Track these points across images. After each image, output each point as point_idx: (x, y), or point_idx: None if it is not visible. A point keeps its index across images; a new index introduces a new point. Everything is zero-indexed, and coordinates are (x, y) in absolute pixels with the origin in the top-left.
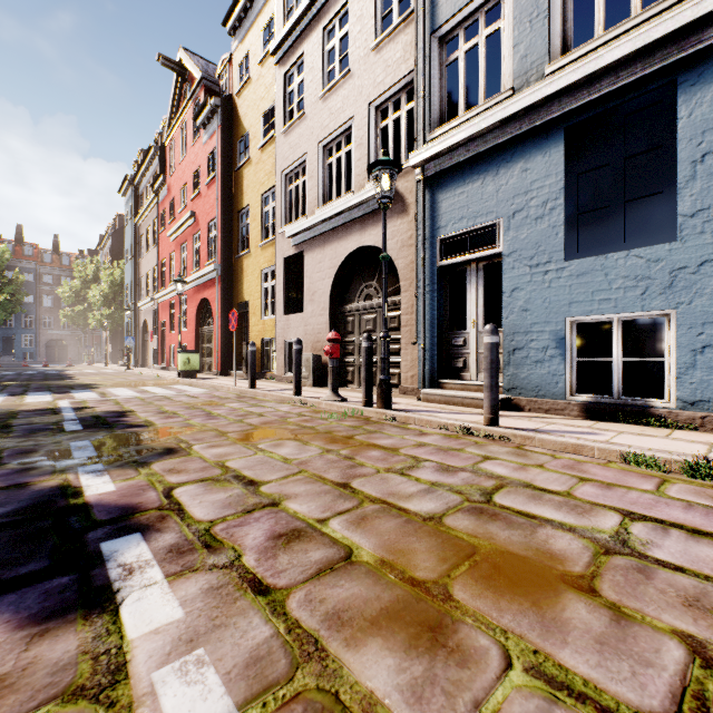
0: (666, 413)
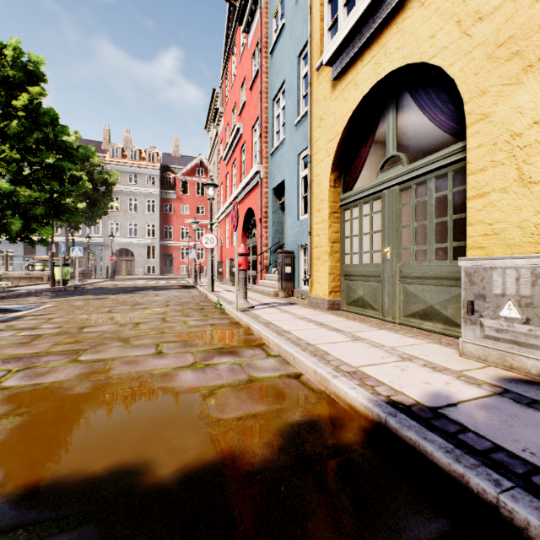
0: None
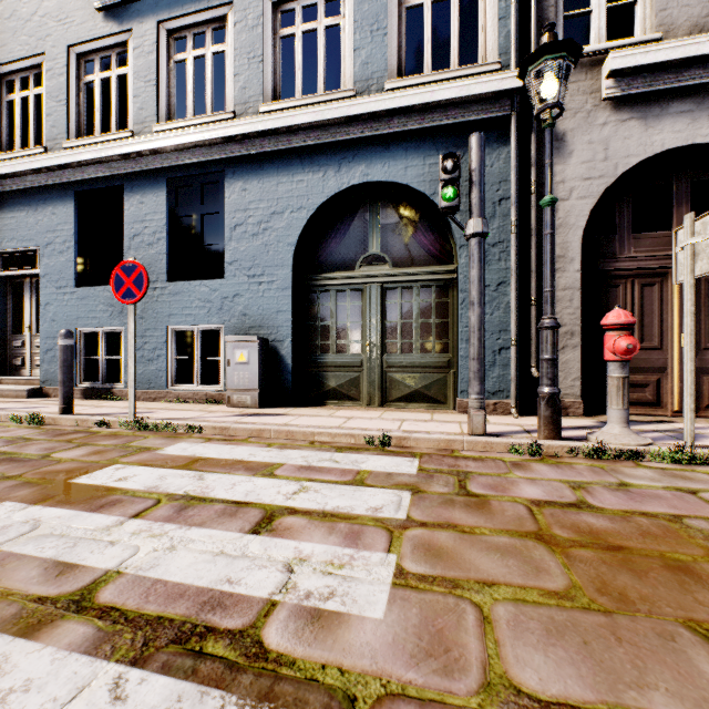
0: (119, 391)
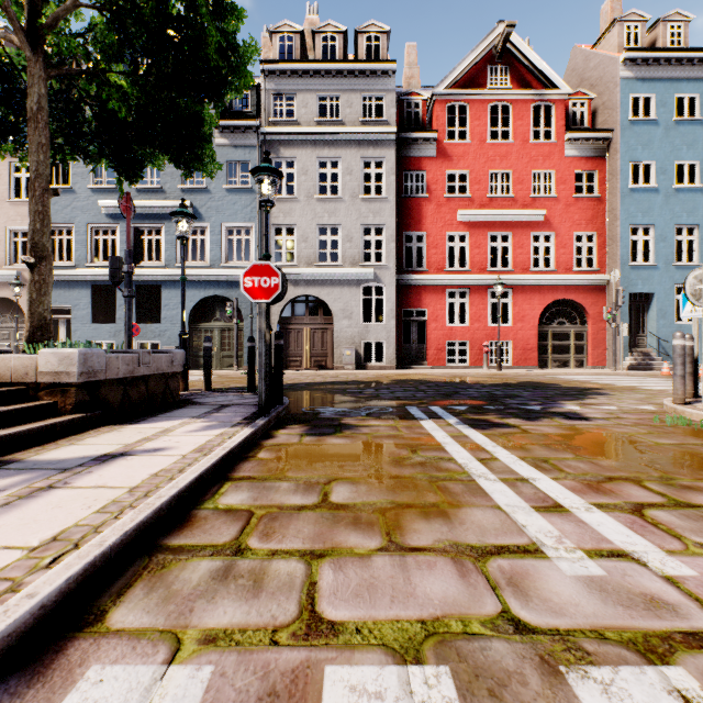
0: None
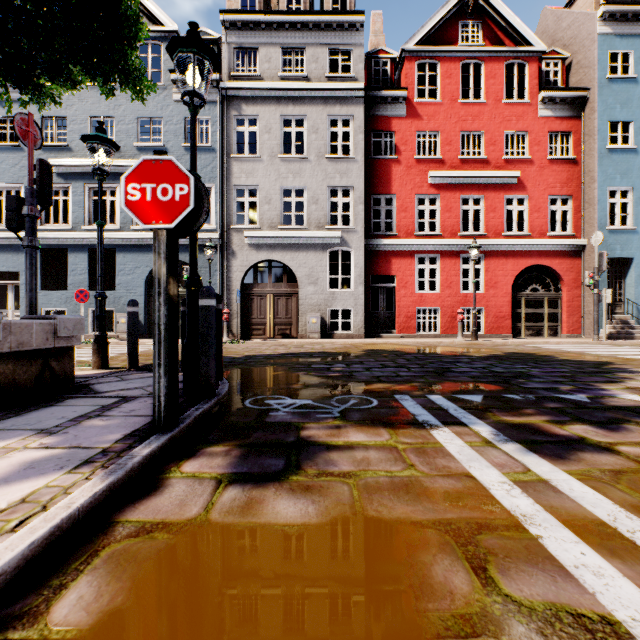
0: None
